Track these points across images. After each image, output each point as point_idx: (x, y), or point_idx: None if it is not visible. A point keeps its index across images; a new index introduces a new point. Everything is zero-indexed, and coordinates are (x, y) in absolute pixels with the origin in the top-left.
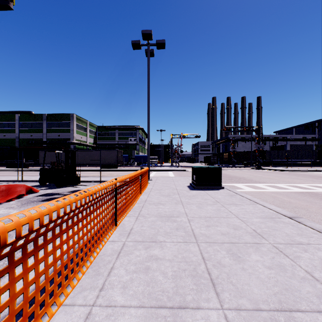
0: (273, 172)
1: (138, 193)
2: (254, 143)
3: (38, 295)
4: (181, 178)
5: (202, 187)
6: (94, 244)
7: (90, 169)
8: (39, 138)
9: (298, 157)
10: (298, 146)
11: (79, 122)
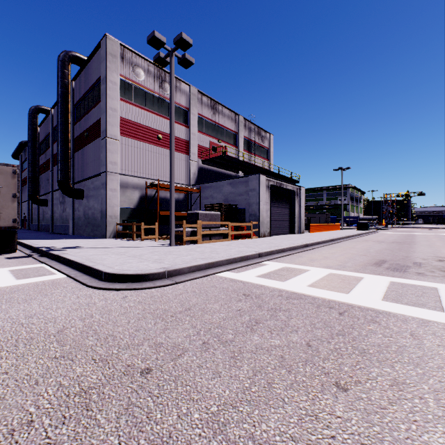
0: None
1: (333, 230)
2: None
3: (322, 230)
4: None
5: (359, 230)
6: (325, 230)
7: None
8: None
9: None
10: None
11: None
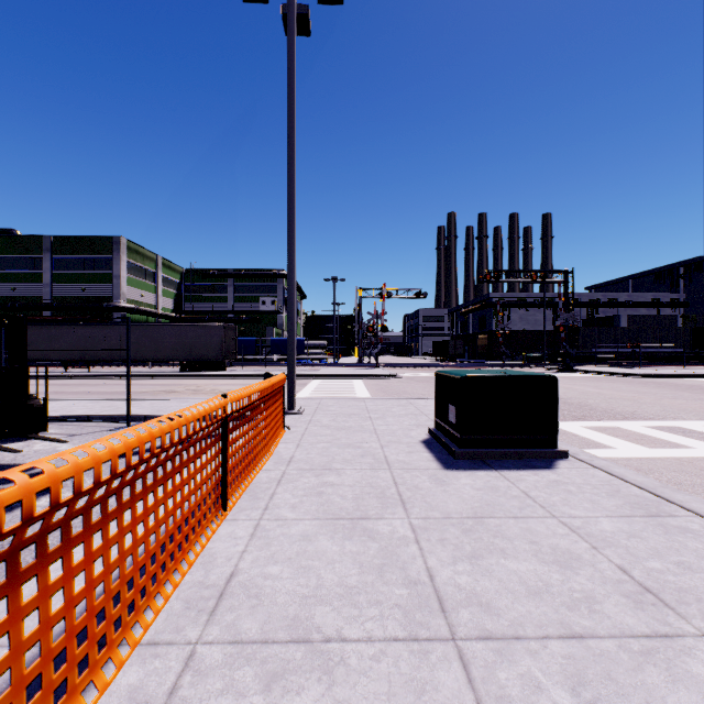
0: (613, 379)
1: (203, 518)
2: (547, 311)
3: None
4: (391, 403)
5: (484, 452)
6: None
7: (150, 374)
8: (35, 295)
9: (651, 343)
10: (644, 318)
11: (135, 258)
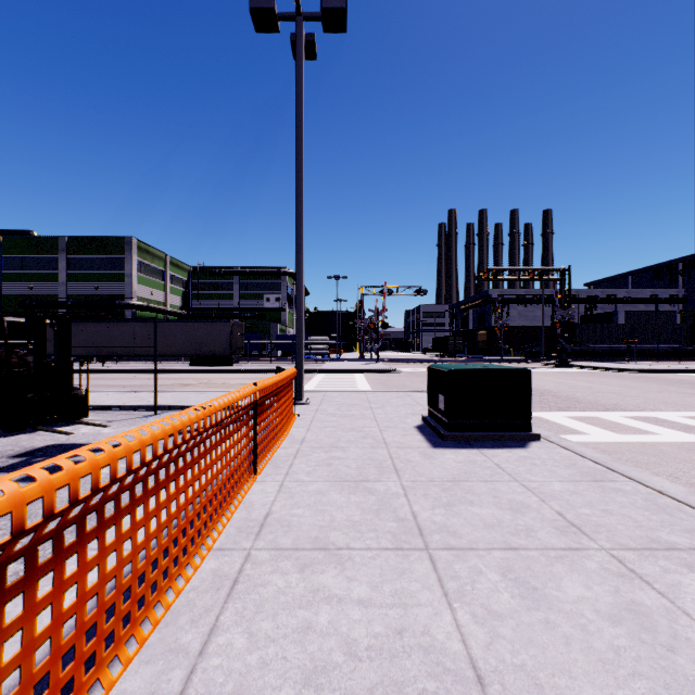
0: (606, 374)
1: (241, 477)
2: (546, 307)
3: None
4: (390, 395)
5: (467, 435)
6: None
7: (163, 369)
8: (51, 293)
9: (647, 339)
10: (642, 314)
11: (145, 257)
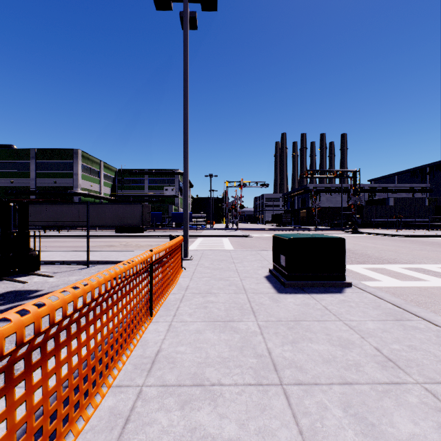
0: (384, 238)
1: (140, 320)
2: (343, 195)
3: None
4: (246, 253)
5: (301, 283)
6: None
7: (97, 235)
8: (25, 185)
9: (408, 215)
10: (404, 199)
11: (87, 162)
